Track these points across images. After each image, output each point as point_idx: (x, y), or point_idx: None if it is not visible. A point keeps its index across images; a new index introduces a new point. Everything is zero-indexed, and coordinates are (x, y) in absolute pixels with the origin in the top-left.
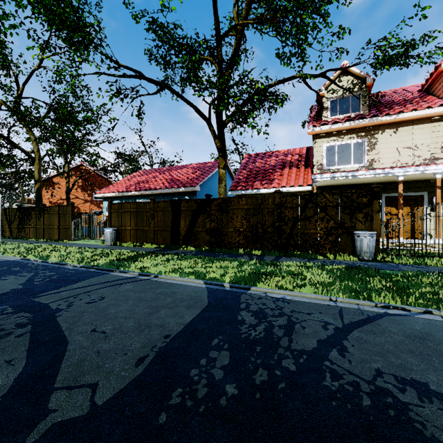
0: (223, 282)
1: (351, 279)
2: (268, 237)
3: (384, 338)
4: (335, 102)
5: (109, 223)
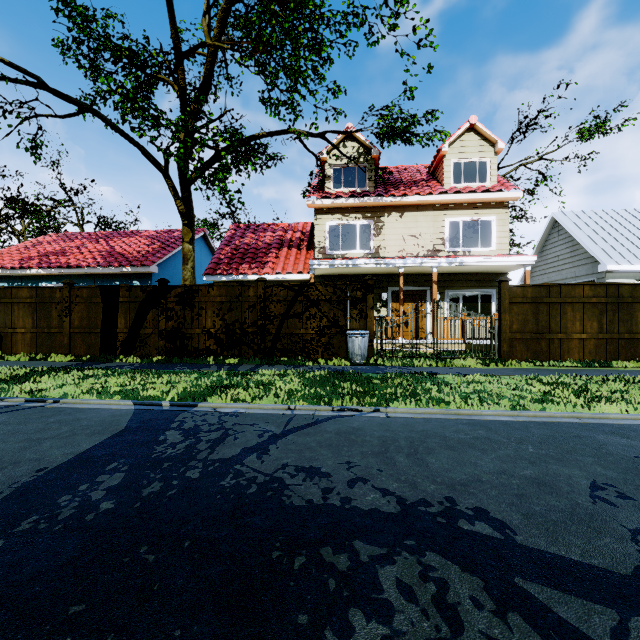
0: (162, 401)
1: (325, 385)
2: (249, 340)
3: (315, 437)
4: (339, 171)
5: None
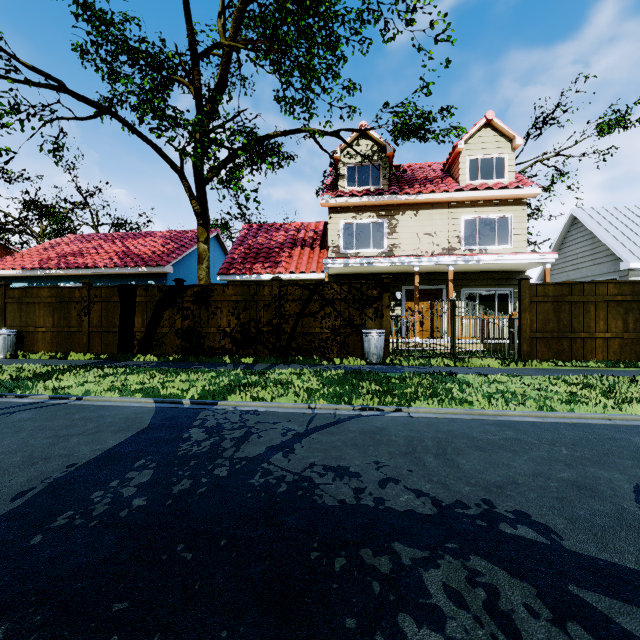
0: (182, 399)
1: (344, 385)
2: (264, 339)
3: (339, 436)
4: (353, 169)
5: (1, 321)
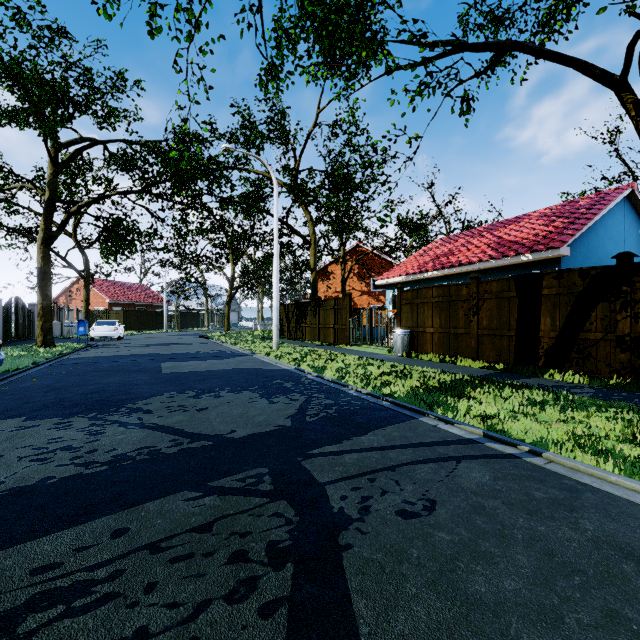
0: None
1: None
2: None
3: None
4: None
5: (397, 321)
